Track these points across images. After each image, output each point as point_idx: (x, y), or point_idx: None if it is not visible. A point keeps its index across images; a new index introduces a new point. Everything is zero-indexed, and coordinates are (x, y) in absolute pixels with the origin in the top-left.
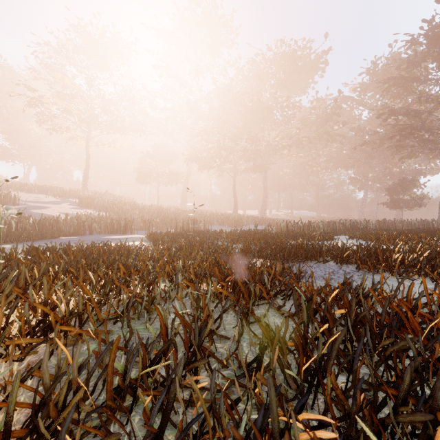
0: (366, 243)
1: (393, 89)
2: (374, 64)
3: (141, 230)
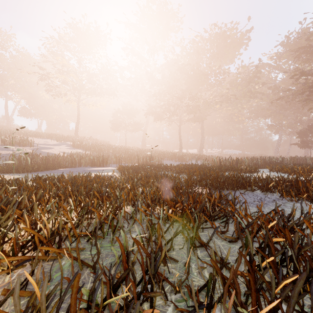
0: (284, 175)
1: (303, 56)
2: (287, 38)
3: (114, 164)
